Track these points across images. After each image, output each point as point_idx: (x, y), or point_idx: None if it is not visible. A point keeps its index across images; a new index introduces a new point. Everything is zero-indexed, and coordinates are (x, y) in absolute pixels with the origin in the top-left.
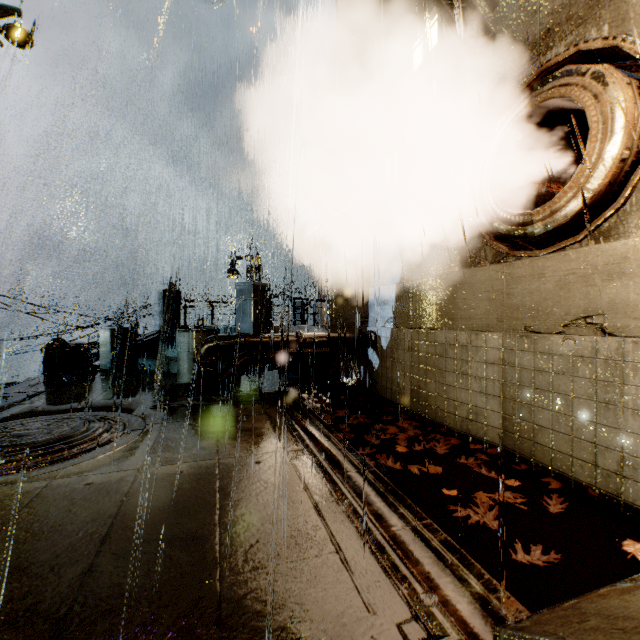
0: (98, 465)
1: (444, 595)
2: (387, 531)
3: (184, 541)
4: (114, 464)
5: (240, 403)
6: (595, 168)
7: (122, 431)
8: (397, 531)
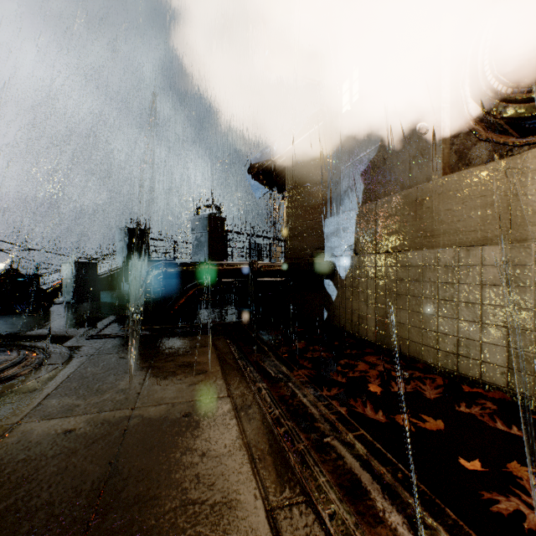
0: None
1: None
2: None
3: None
4: None
5: (187, 334)
6: None
7: (33, 366)
8: None
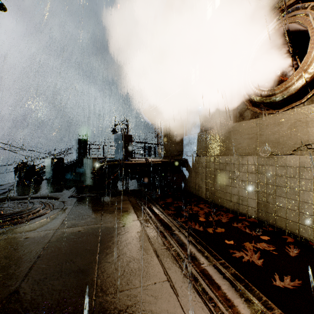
0: (34, 227)
1: (238, 311)
2: (198, 267)
3: (76, 273)
4: (43, 227)
5: (115, 195)
6: (313, 60)
7: (51, 209)
8: (204, 267)
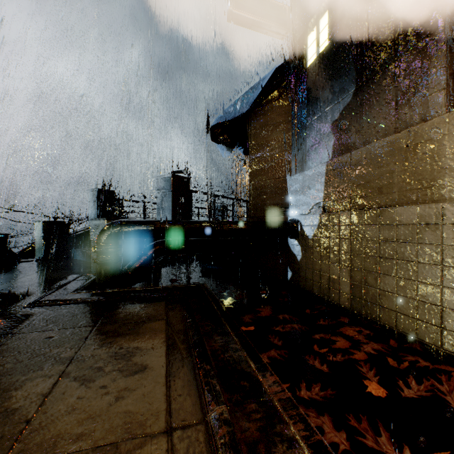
0: None
1: None
2: None
3: None
4: None
5: (140, 300)
6: None
7: None
8: None
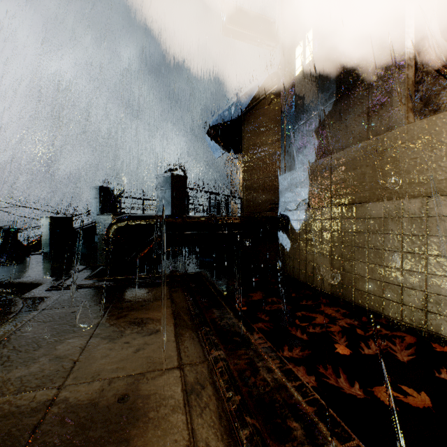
0: None
1: None
2: None
3: None
4: None
5: (146, 285)
6: None
7: None
8: None
